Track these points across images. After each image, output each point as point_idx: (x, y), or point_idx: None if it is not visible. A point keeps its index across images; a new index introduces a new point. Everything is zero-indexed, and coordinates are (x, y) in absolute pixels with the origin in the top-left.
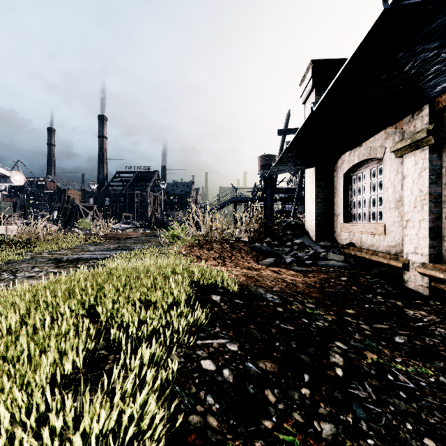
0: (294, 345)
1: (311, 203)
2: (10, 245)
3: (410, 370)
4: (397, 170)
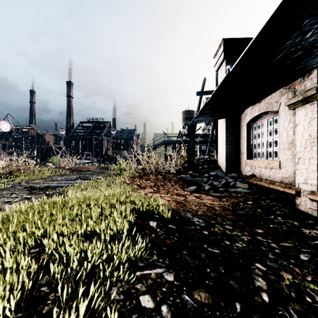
0: (222, 271)
1: (222, 144)
2: None
3: None
4: (290, 120)
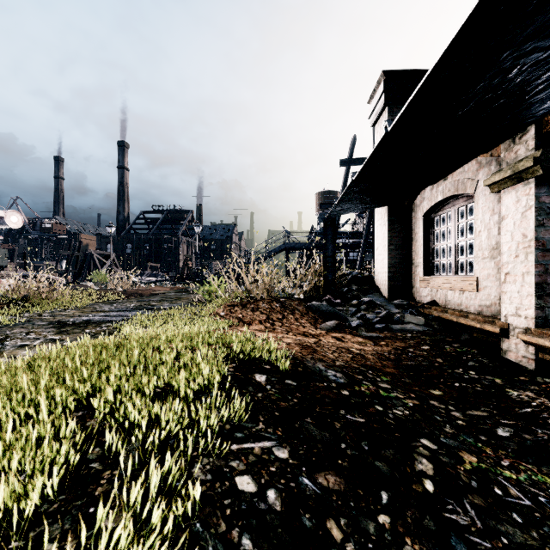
0: (366, 447)
1: (382, 250)
2: (2, 304)
3: (522, 478)
4: (493, 209)
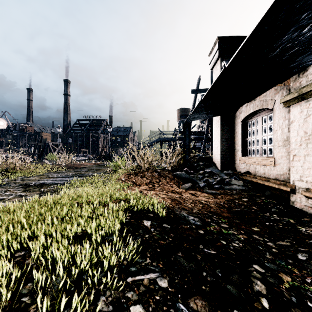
0: (219, 274)
1: (217, 142)
2: None
3: None
4: (284, 117)
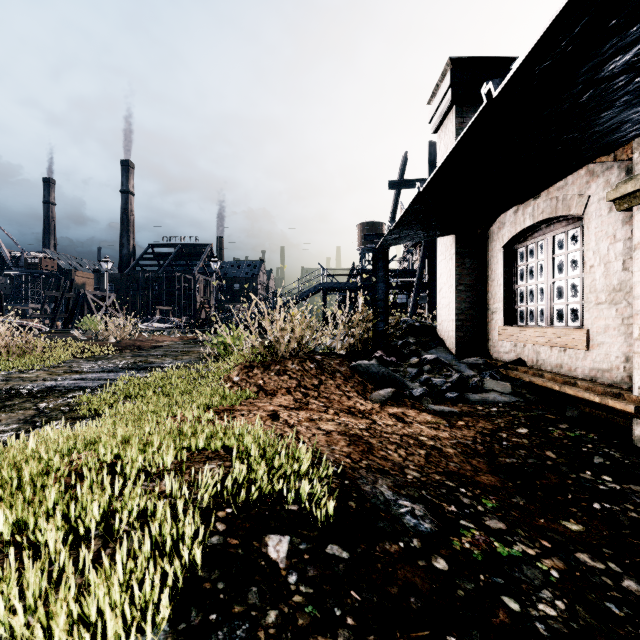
0: None
1: (448, 292)
2: None
3: None
4: (614, 235)
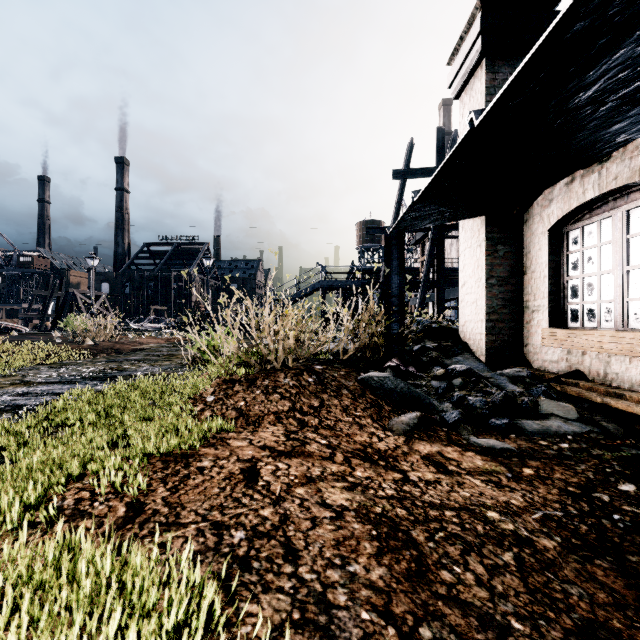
0: None
1: (474, 287)
2: None
3: None
4: None
